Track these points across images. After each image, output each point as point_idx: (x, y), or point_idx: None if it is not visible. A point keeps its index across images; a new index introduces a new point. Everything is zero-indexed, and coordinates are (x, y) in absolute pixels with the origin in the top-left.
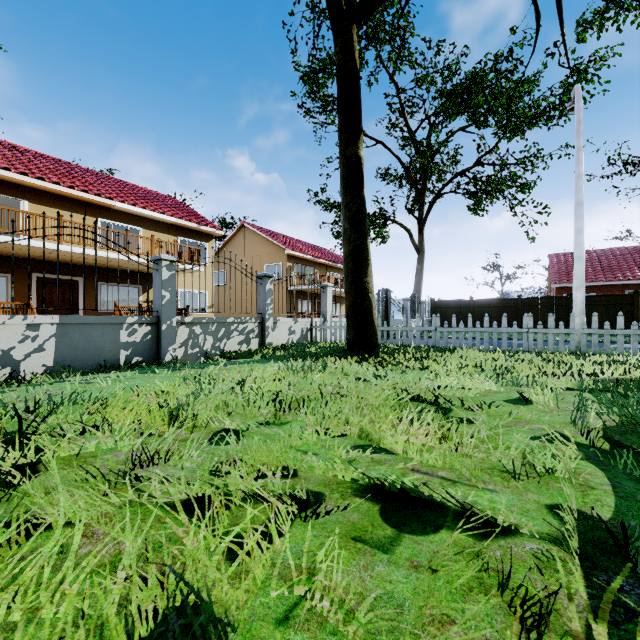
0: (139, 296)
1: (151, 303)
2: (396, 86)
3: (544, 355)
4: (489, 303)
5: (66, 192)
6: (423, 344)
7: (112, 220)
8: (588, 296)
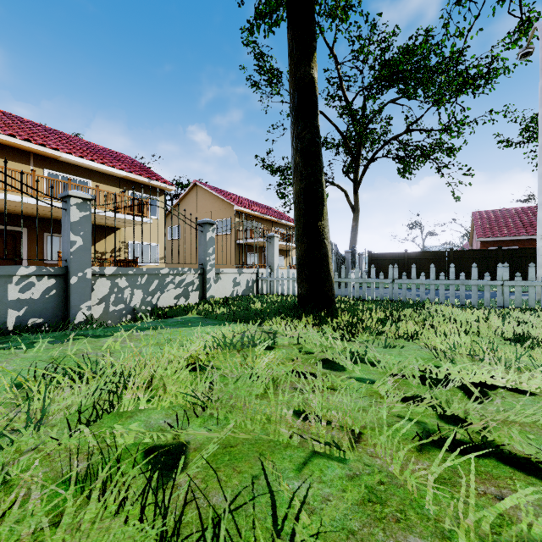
0: None
1: (101, 254)
2: (335, 59)
3: (539, 314)
4: (422, 255)
5: (7, 140)
6: (368, 295)
7: (59, 172)
8: (516, 249)
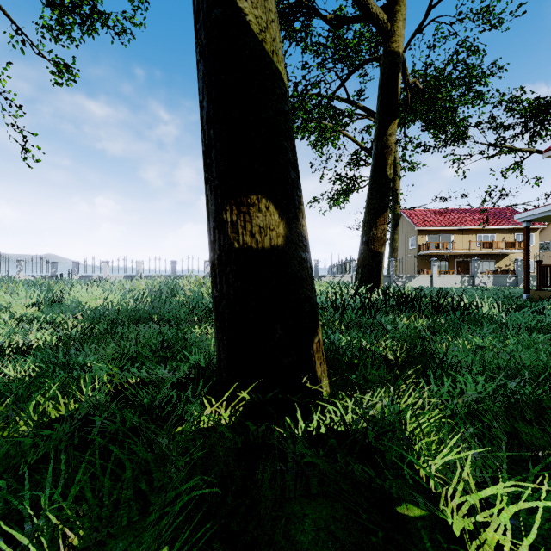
0: (494, 265)
1: (500, 268)
2: None
3: None
4: None
5: (466, 228)
6: None
7: (482, 234)
8: None
